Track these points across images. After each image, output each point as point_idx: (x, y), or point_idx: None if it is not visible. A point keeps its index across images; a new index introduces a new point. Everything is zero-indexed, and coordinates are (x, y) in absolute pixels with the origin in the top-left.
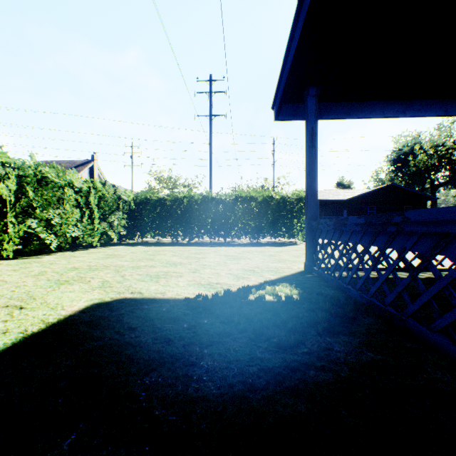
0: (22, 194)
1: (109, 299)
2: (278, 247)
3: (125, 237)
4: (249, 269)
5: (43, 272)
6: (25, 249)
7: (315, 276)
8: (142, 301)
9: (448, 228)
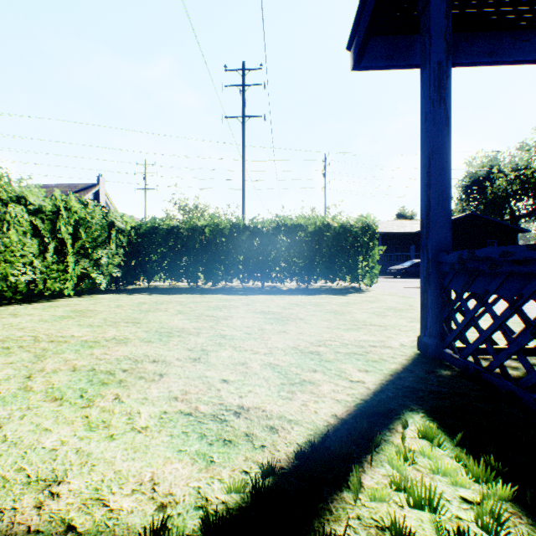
0: None
1: None
2: (339, 296)
3: (123, 281)
4: (309, 350)
5: None
6: None
7: (462, 374)
8: None
9: None
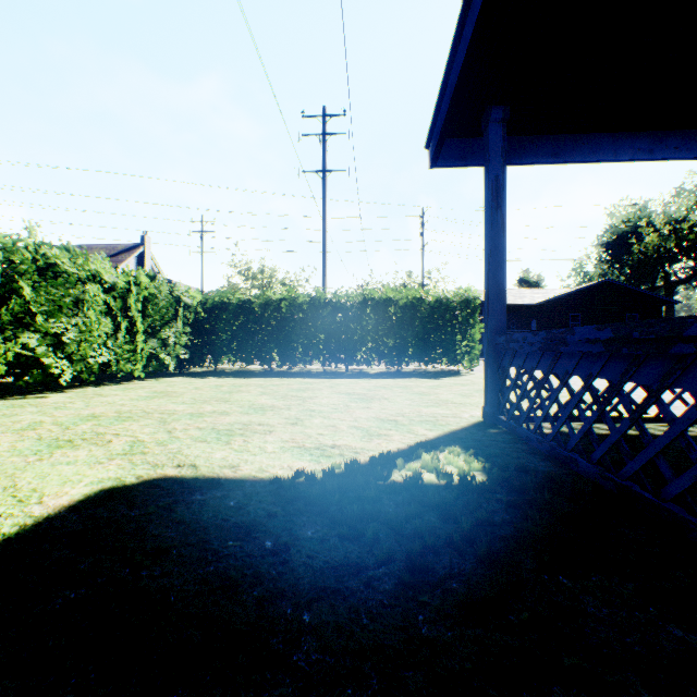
0: (13, 293)
1: (133, 480)
2: (432, 379)
3: (189, 363)
4: (388, 419)
5: (36, 424)
6: (18, 382)
7: (505, 431)
8: (192, 485)
9: None
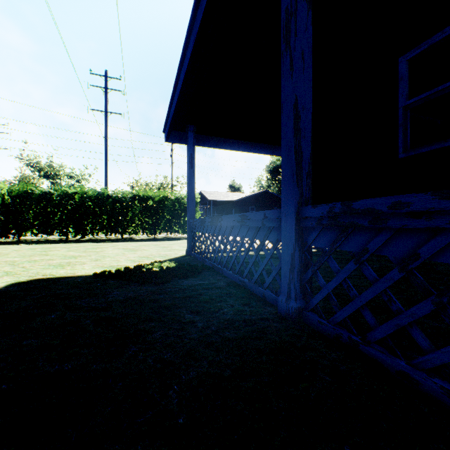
0: None
1: (25, 280)
2: (172, 241)
3: None
4: (145, 256)
5: None
6: None
7: (192, 257)
8: (57, 278)
9: (231, 224)
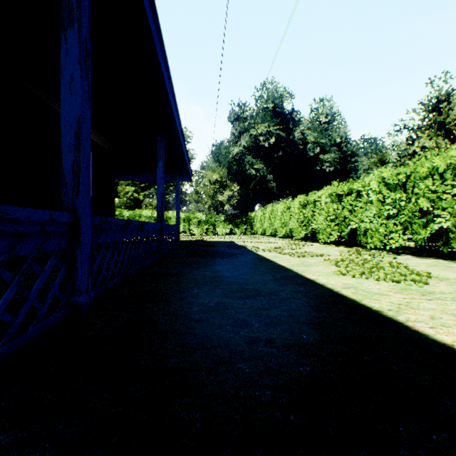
0: None
1: None
2: None
3: None
4: None
5: None
6: None
7: None
8: None
9: None
